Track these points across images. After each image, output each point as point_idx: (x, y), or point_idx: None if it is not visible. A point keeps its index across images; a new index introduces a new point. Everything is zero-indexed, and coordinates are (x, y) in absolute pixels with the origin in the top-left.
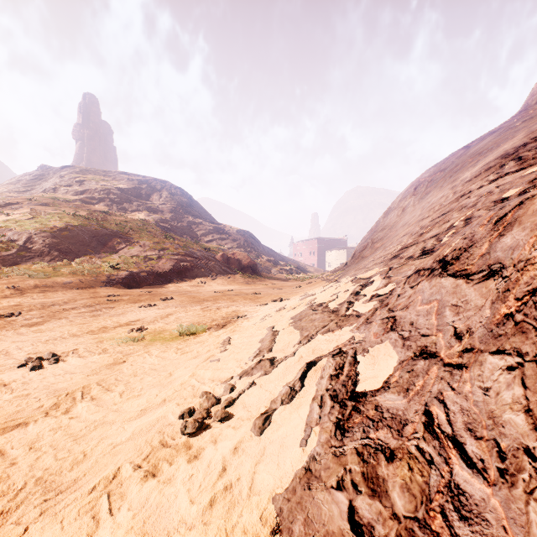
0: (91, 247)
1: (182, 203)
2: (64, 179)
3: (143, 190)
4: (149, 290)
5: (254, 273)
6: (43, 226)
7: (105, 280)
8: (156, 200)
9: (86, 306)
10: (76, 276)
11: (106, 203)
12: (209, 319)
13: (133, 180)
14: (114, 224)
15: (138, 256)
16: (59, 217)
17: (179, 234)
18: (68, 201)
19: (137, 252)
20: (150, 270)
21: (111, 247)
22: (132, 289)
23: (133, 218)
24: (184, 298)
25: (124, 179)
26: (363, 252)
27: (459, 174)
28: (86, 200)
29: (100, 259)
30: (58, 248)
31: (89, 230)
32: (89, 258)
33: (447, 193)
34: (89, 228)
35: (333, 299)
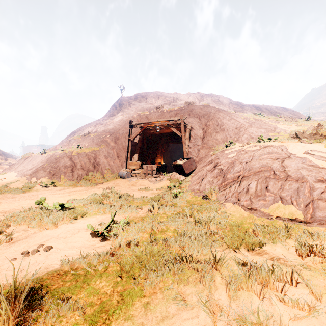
0: None
1: None
2: None
3: None
4: None
5: None
6: None
7: None
8: None
9: None
10: None
11: None
12: None
13: None
14: None
15: None
16: None
17: None
18: None
19: None
20: None
21: None
22: None
23: None
24: None
25: None
26: None
27: None
28: None
29: None
30: None
31: None
32: None
33: None
34: None
35: None
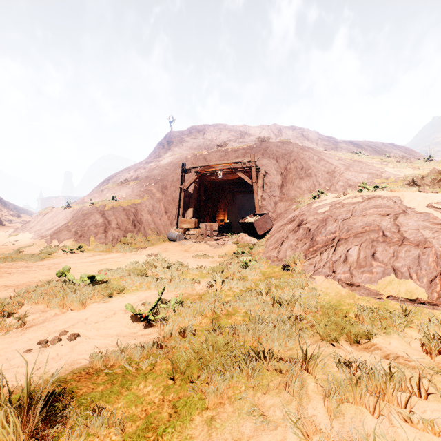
0: None
1: None
2: None
3: None
4: None
5: None
6: None
7: None
8: None
9: None
10: None
11: None
12: None
13: None
14: None
15: None
16: None
17: None
18: None
19: None
20: None
21: None
22: None
23: None
24: None
25: None
26: None
27: None
28: None
29: None
30: None
31: None
32: None
33: None
34: None
35: None
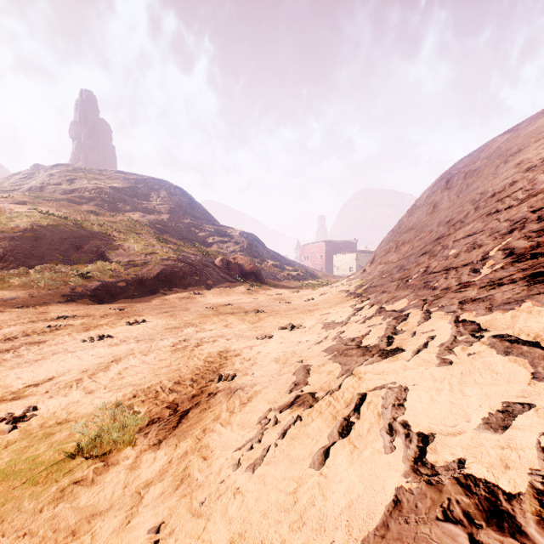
0: (59, 251)
1: (181, 203)
2: (53, 178)
3: (140, 189)
4: (123, 306)
5: (258, 280)
6: (1, 225)
7: (67, 293)
8: (153, 201)
9: (3, 340)
10: (28, 288)
11: (96, 203)
12: (172, 376)
13: (129, 179)
14: (97, 224)
15: (118, 262)
16: (26, 216)
17: (177, 236)
18: (53, 200)
19: (118, 256)
20: (131, 279)
21: (86, 251)
22: (104, 303)
23: (125, 219)
24: (160, 320)
25: (120, 178)
26: (386, 257)
27: (523, 155)
28: (74, 199)
29: (67, 266)
30: (15, 253)
31: (61, 231)
32: (55, 264)
33: (524, 176)
34: (61, 229)
35: (539, 473)
